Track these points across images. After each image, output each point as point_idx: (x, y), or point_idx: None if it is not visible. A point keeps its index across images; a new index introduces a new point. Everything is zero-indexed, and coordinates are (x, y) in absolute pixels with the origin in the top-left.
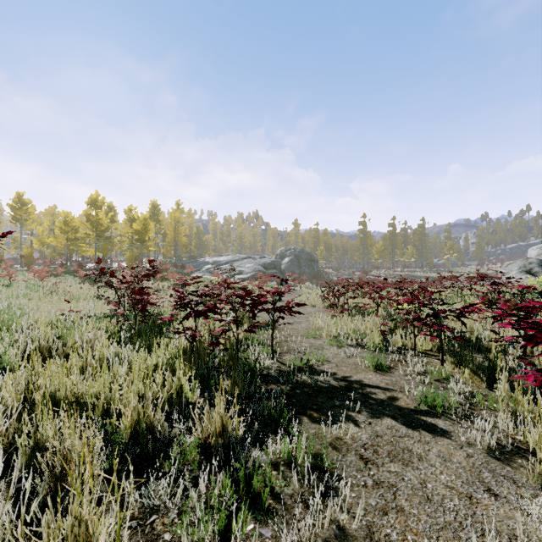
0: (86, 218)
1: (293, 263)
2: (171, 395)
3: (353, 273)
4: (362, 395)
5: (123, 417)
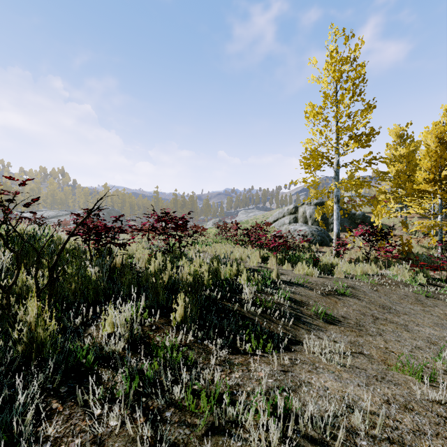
0: None
1: (106, 218)
2: None
3: None
4: None
5: None
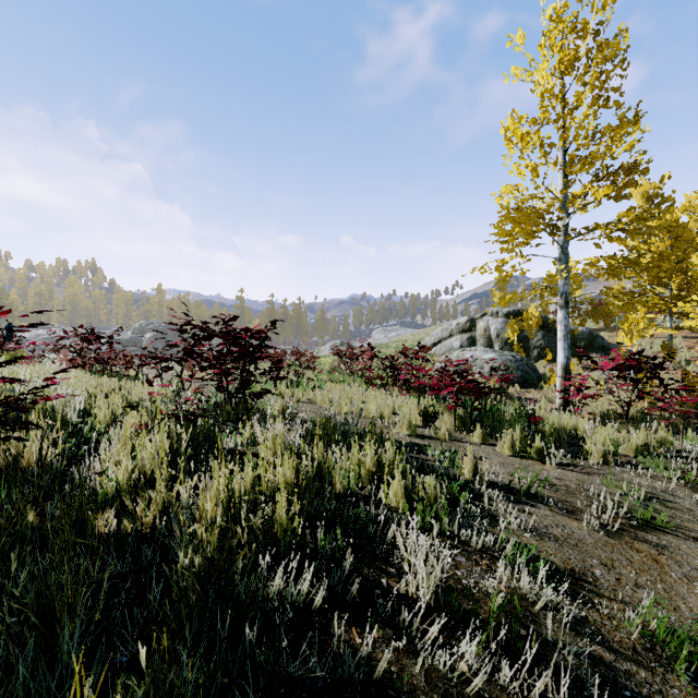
0: None
1: (157, 340)
2: None
3: None
4: None
5: None
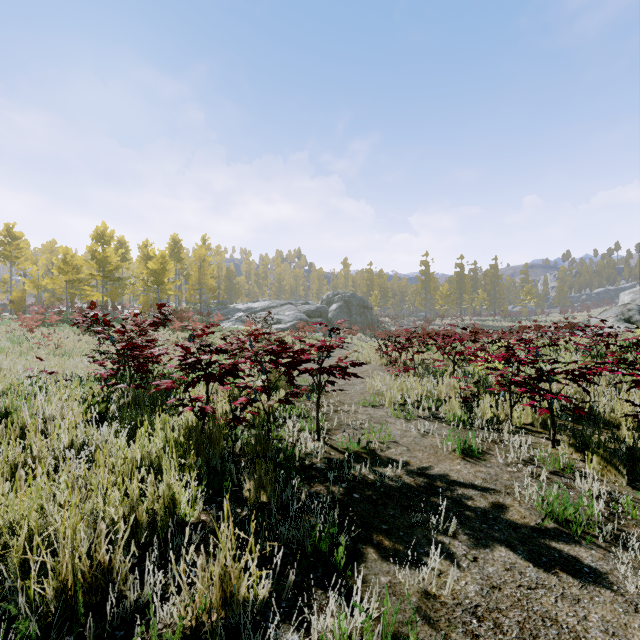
0: (91, 255)
1: (342, 311)
2: (153, 516)
3: (414, 322)
4: (452, 501)
5: (49, 574)
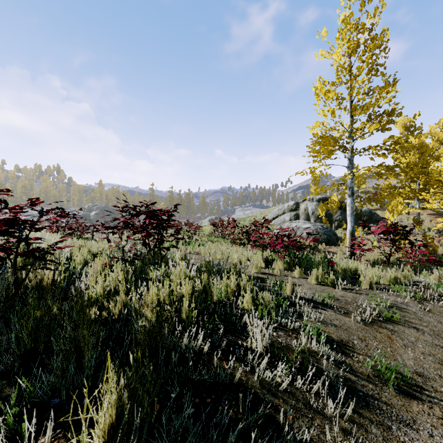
0: None
1: (99, 216)
2: None
3: None
4: None
5: None
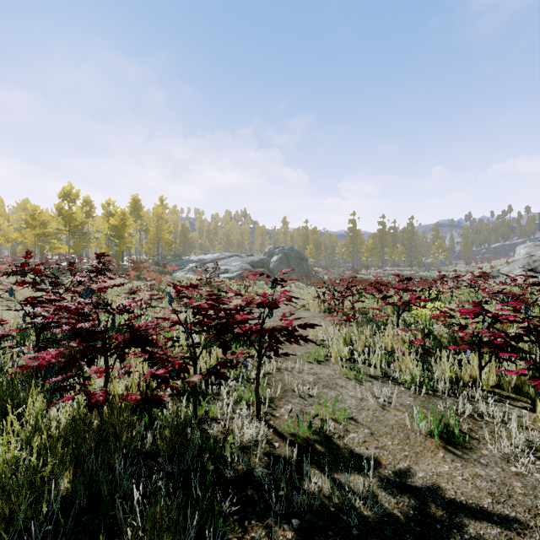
0: (58, 212)
1: (282, 262)
2: None
3: (343, 271)
4: None
5: None
